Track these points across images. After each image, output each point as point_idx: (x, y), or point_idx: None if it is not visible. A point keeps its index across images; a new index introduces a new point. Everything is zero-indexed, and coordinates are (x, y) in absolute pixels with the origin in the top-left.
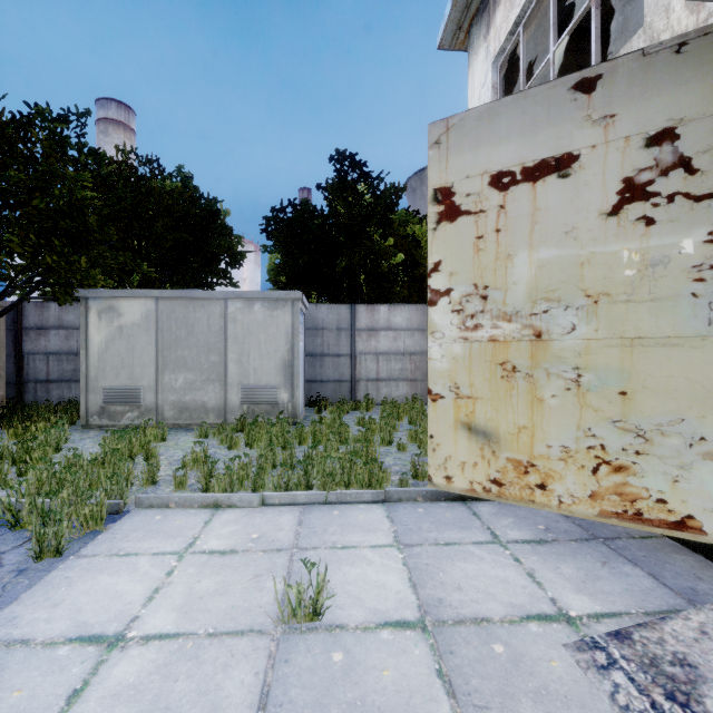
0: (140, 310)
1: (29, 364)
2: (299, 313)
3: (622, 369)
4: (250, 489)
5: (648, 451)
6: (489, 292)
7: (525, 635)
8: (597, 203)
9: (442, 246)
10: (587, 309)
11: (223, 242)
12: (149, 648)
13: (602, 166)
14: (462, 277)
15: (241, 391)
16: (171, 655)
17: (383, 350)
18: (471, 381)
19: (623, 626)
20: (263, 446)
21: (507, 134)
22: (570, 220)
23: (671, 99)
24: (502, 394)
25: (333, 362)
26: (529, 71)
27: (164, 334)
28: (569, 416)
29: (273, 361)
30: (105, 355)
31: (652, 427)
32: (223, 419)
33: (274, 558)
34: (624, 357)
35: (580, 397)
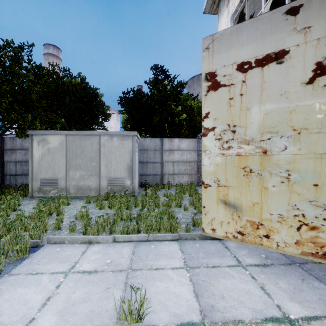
0: (58, 140)
1: (7, 167)
2: (135, 142)
3: (315, 171)
4: (108, 232)
5: None
6: (236, 128)
7: None
8: (300, 77)
9: (210, 104)
10: (294, 137)
11: (100, 109)
12: None
13: (303, 56)
14: (221, 121)
15: (107, 180)
16: None
17: (176, 160)
18: (226, 177)
19: None
20: (116, 208)
21: (246, 41)
22: (284, 87)
23: None
24: (244, 185)
25: (152, 166)
26: None
27: (69, 152)
28: (283, 197)
29: (123, 165)
30: (41, 163)
31: None
32: (98, 193)
33: (118, 276)
34: (316, 164)
35: (290, 187)
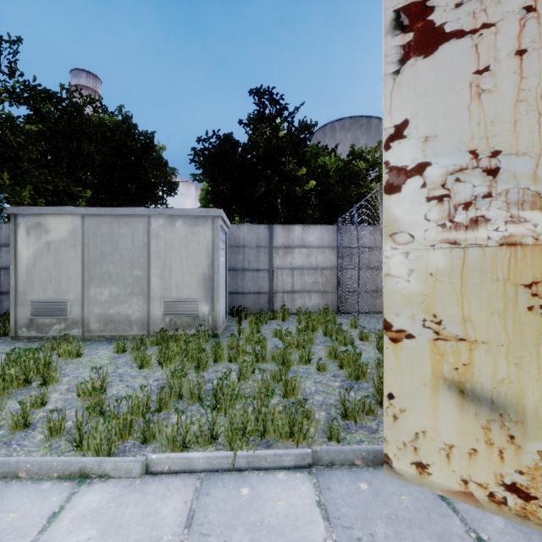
0: (67, 226)
1: None
2: (218, 230)
3: None
4: (139, 438)
5: None
6: (502, 161)
7: None
8: None
9: (410, 97)
10: None
11: (159, 172)
12: None
13: None
14: (448, 142)
15: (163, 304)
16: None
17: (298, 265)
18: (465, 313)
19: None
20: (173, 368)
21: None
22: None
23: None
24: (531, 339)
25: (253, 276)
26: None
27: (89, 250)
28: None
29: (194, 275)
30: (33, 270)
31: None
32: (146, 331)
33: None
34: None
35: None
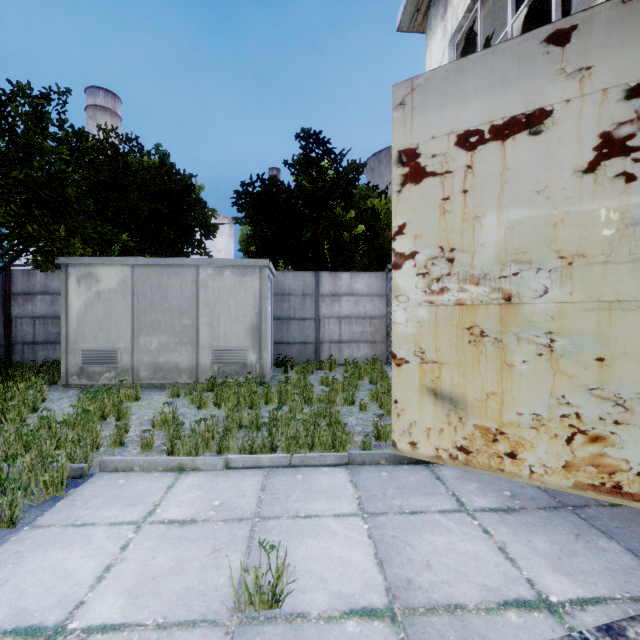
0: (117, 276)
1: (17, 327)
2: (266, 279)
3: (599, 334)
4: (215, 451)
5: (629, 421)
6: (456, 254)
7: (504, 627)
8: (572, 160)
9: (407, 209)
10: (561, 271)
11: (197, 214)
12: None
13: (577, 121)
14: (428, 240)
15: (211, 353)
16: None
17: (345, 314)
18: (437, 346)
19: (610, 616)
20: (230, 406)
21: (474, 92)
22: (543, 178)
23: None
24: (470, 360)
25: (299, 325)
26: None
27: (139, 299)
28: (541, 382)
29: (242, 324)
30: (84, 319)
31: (632, 395)
32: (195, 379)
33: (235, 529)
34: (601, 321)
35: (553, 363)
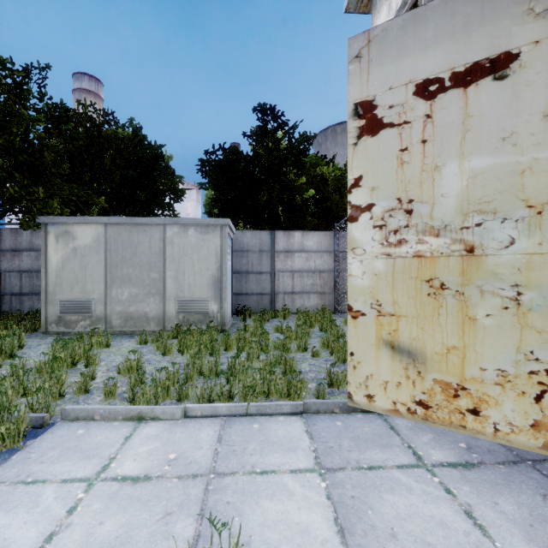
0: (92, 234)
1: (5, 280)
2: (226, 237)
3: None
4: (175, 398)
5: None
6: (414, 206)
7: None
8: (541, 104)
9: (363, 161)
10: (529, 220)
11: (167, 180)
12: None
13: (547, 63)
14: (385, 192)
15: (177, 303)
16: None
17: (297, 268)
18: (394, 298)
19: None
20: (192, 353)
21: (434, 39)
22: (508, 124)
23: None
24: (429, 313)
25: (256, 278)
26: None
27: (112, 255)
28: (507, 337)
29: (204, 277)
30: (61, 273)
31: None
32: (162, 327)
33: (188, 488)
34: None
35: (521, 316)
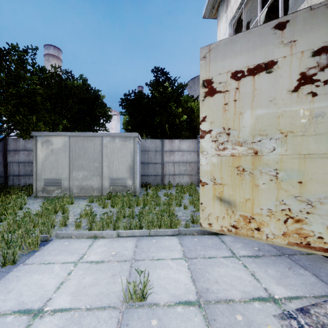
0: (61, 141)
1: (10, 167)
2: (137, 143)
3: (299, 170)
4: (112, 228)
5: (313, 212)
6: (231, 131)
7: (252, 309)
8: (286, 85)
9: (207, 109)
10: (281, 139)
11: (101, 110)
12: (55, 317)
13: (289, 67)
14: (217, 124)
15: (109, 180)
16: (66, 321)
17: (177, 161)
18: (221, 176)
19: (303, 304)
20: (119, 207)
21: (240, 52)
22: (272, 94)
23: (325, 31)
24: (237, 183)
25: (153, 166)
26: (246, 28)
27: (73, 153)
28: (272, 193)
29: (124, 166)
30: (45, 163)
31: (315, 199)
32: (101, 193)
33: (123, 265)
34: (301, 163)
35: (278, 184)
